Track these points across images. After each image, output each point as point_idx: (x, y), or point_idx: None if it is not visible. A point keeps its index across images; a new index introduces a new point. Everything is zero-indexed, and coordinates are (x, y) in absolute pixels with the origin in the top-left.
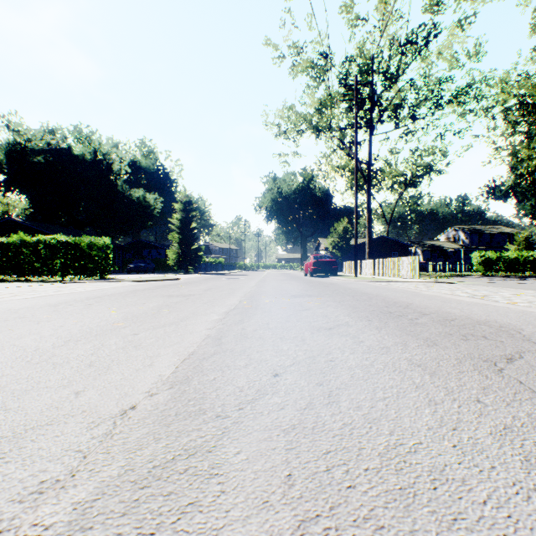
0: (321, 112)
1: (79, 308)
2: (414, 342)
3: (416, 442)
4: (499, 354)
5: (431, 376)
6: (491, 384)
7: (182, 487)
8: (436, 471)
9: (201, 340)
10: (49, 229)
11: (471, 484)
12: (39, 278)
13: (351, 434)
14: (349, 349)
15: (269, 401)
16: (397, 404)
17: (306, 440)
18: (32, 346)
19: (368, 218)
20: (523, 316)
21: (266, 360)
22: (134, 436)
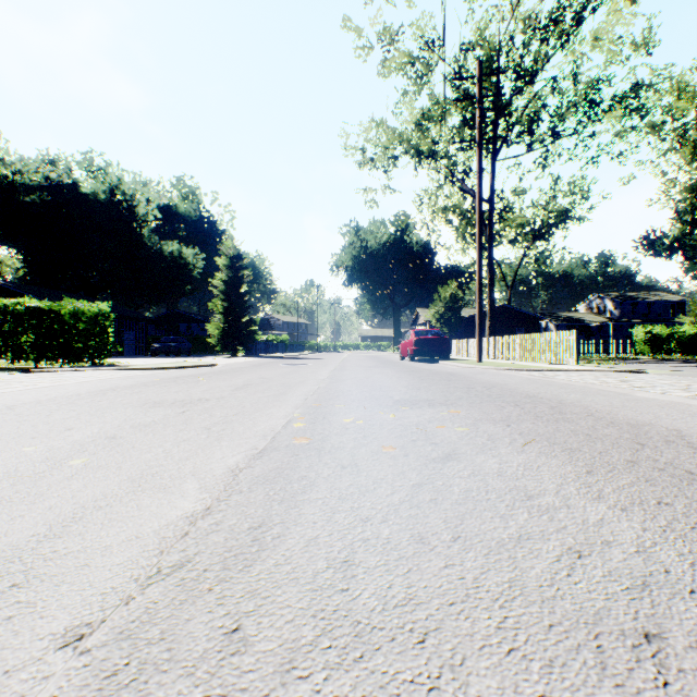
0: (423, 128)
1: None
2: None
3: None
4: None
5: None
6: None
7: None
8: None
9: None
10: (42, 293)
11: None
12: (5, 364)
13: None
14: None
15: None
16: None
17: None
18: None
19: (489, 278)
20: None
21: None
22: None
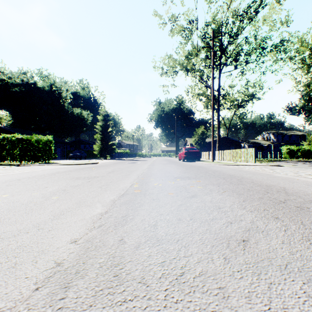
0: (189, 59)
1: None
2: None
3: None
4: None
5: None
6: None
7: None
8: None
9: (28, 293)
10: (21, 131)
11: None
12: (6, 162)
13: None
14: None
15: None
16: None
17: None
18: None
19: (217, 125)
20: None
21: None
22: None
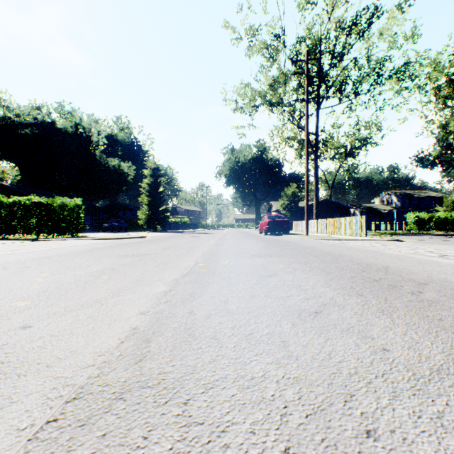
0: (274, 89)
1: (5, 273)
2: None
3: None
4: None
5: None
6: None
7: None
8: None
9: (116, 344)
10: (34, 192)
11: None
12: (17, 236)
13: None
14: (380, 378)
15: None
16: None
17: None
18: None
19: (315, 182)
20: None
21: (223, 430)
22: None
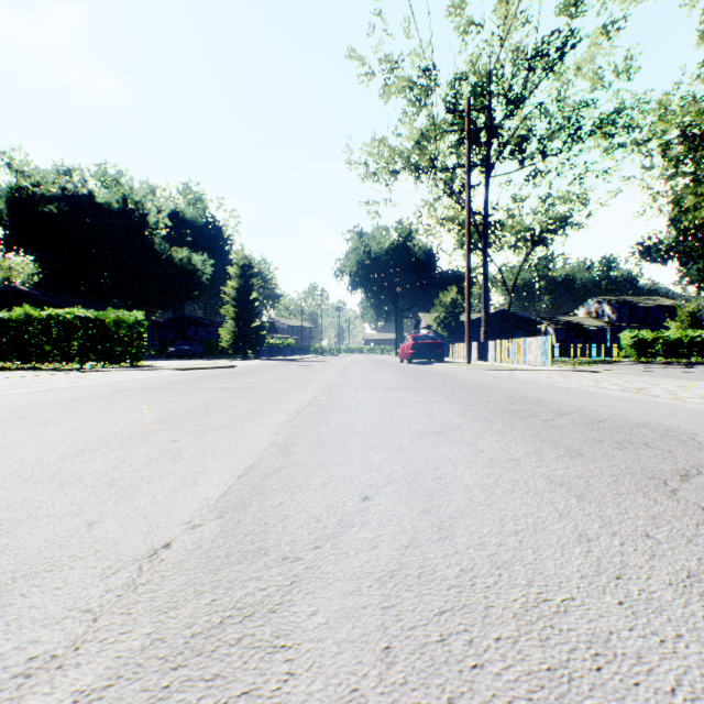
0: (422, 147)
1: (100, 405)
2: (552, 452)
3: (566, 597)
4: (669, 469)
5: (579, 500)
6: (662, 512)
7: (232, 666)
8: (598, 642)
9: (263, 449)
10: (64, 300)
11: (650, 662)
12: (51, 365)
13: (473, 585)
14: (464, 462)
15: (356, 536)
16: (535, 541)
17: (409, 595)
18: (33, 457)
19: (483, 286)
20: (695, 416)
21: (352, 477)
22: (166, 588)
